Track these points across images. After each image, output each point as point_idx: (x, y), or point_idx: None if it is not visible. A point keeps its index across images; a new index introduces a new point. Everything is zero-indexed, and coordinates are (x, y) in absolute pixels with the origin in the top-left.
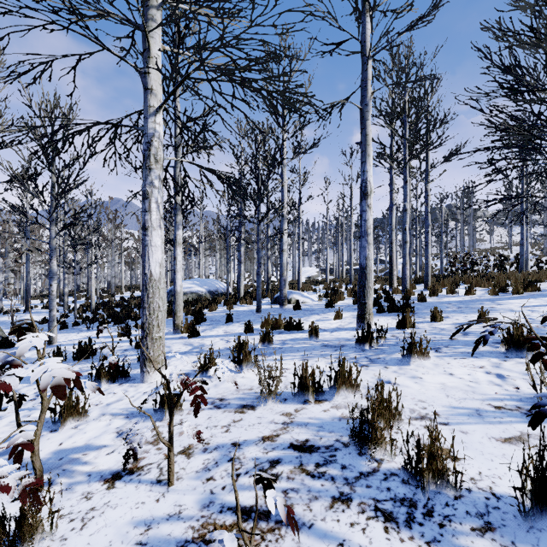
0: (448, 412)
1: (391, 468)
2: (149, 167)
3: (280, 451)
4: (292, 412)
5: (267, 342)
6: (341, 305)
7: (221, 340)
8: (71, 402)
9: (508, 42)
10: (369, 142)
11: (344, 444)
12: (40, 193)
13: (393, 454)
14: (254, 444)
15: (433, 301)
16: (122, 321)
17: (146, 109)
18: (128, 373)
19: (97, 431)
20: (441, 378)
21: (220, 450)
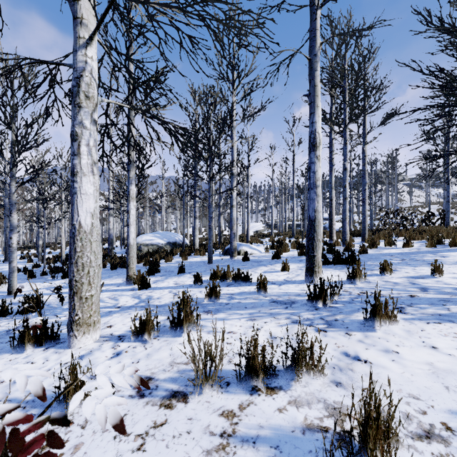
0: None
1: None
2: (79, 105)
3: None
4: (236, 410)
5: (213, 296)
6: (286, 256)
7: (169, 293)
8: None
9: None
10: (318, 93)
11: None
12: None
13: None
14: None
15: (374, 253)
16: None
17: (76, 41)
18: (58, 335)
19: None
20: (423, 353)
21: None
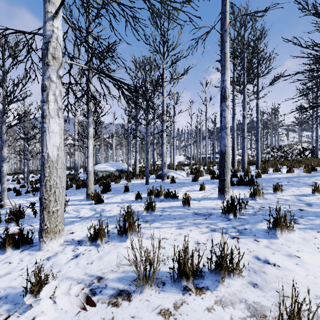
0: None
1: None
2: (48, 64)
3: None
4: (171, 309)
5: (150, 209)
6: (202, 180)
7: (117, 206)
8: None
9: None
10: (227, 58)
11: None
12: None
13: None
14: None
15: (266, 177)
16: None
17: (45, 15)
18: (32, 240)
19: None
20: None
21: None
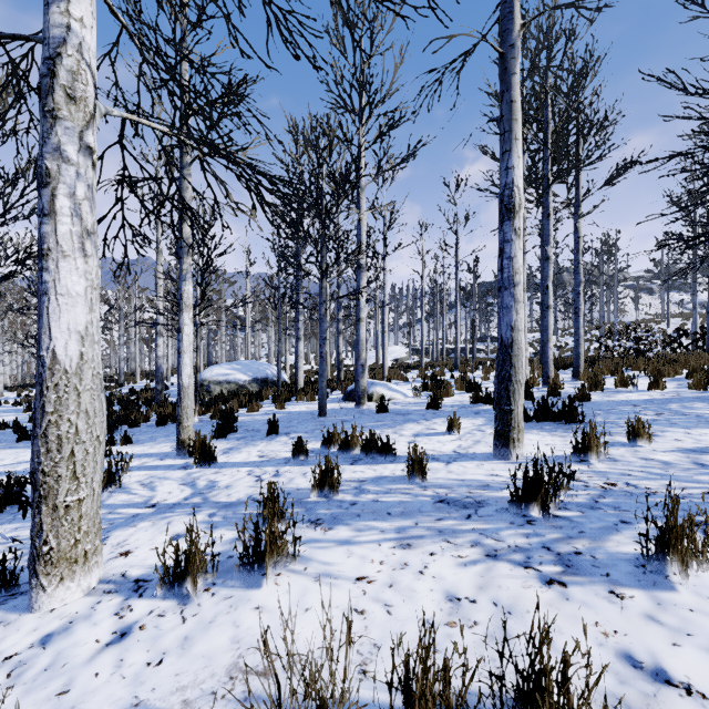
0: None
1: None
2: (54, 114)
3: None
4: None
5: (327, 487)
6: (451, 405)
7: (248, 475)
8: None
9: None
10: (517, 114)
11: None
12: None
13: None
14: None
15: (602, 399)
16: (112, 429)
17: None
18: (15, 578)
19: None
20: None
21: None
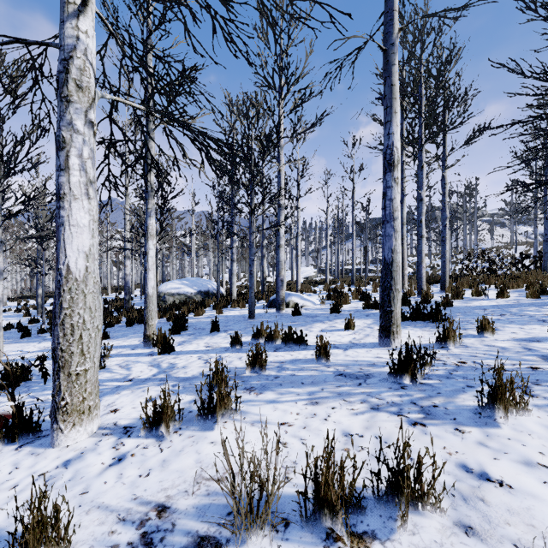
0: None
1: None
2: (68, 99)
3: None
4: None
5: (257, 366)
6: (348, 310)
7: (199, 359)
8: None
9: None
10: (396, 94)
11: None
12: None
13: None
14: None
15: (461, 305)
16: None
17: (63, 8)
18: (39, 426)
19: None
20: None
21: None
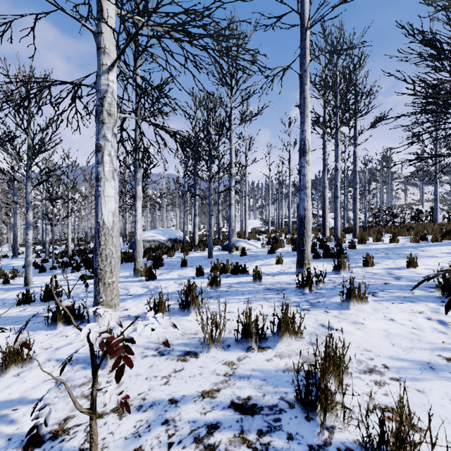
0: (397, 364)
1: (344, 441)
2: (103, 121)
3: (220, 412)
4: (235, 361)
5: (214, 285)
6: (281, 252)
7: (175, 283)
8: (15, 348)
9: (438, 6)
10: (307, 104)
11: (289, 404)
12: (17, 153)
13: (346, 422)
14: (192, 402)
15: (362, 248)
16: (92, 266)
17: (99, 68)
18: (83, 316)
19: (36, 380)
20: (383, 324)
21: (156, 409)
